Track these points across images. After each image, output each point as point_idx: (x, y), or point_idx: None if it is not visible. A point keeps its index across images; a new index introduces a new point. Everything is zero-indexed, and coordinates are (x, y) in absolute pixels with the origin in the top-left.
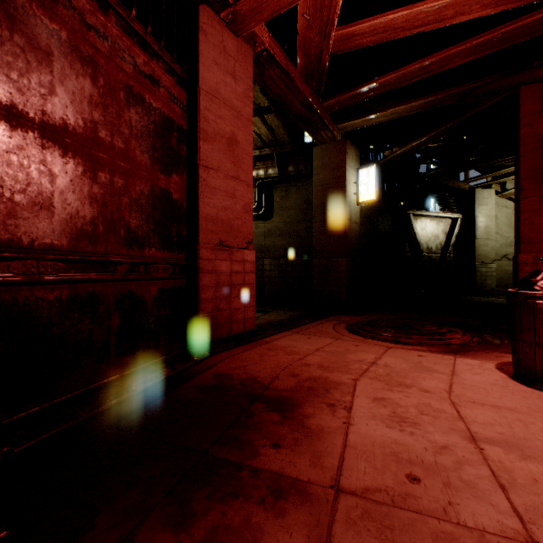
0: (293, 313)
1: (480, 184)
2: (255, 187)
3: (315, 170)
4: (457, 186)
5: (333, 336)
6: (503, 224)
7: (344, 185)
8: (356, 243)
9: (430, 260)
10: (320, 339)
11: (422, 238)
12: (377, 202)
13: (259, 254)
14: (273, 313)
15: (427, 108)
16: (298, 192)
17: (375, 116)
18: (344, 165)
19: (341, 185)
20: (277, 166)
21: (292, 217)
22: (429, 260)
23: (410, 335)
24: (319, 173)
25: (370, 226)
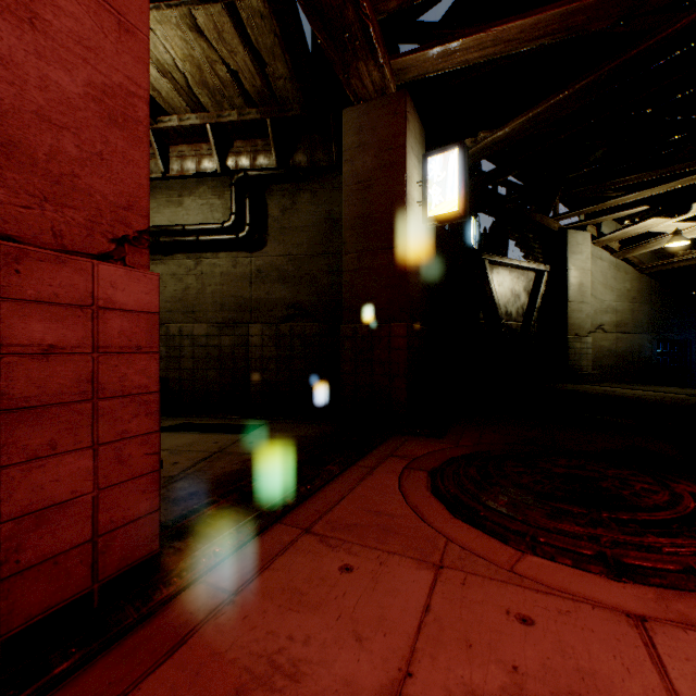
0: (304, 431)
1: (572, 224)
2: (232, 186)
3: (346, 154)
4: (546, 223)
5: (417, 545)
6: (598, 282)
7: (403, 180)
8: (420, 295)
9: (510, 330)
10: (384, 577)
11: (500, 299)
12: (463, 217)
13: (239, 314)
14: (262, 433)
15: (560, 34)
16: (313, 200)
17: (464, 44)
18: (402, 141)
19: (397, 181)
20: (274, 147)
21: (302, 247)
22: (509, 332)
23: (641, 535)
24: (354, 159)
25: (434, 271)
